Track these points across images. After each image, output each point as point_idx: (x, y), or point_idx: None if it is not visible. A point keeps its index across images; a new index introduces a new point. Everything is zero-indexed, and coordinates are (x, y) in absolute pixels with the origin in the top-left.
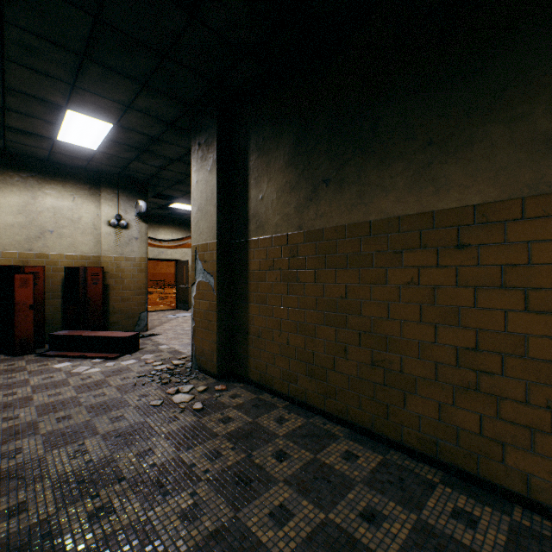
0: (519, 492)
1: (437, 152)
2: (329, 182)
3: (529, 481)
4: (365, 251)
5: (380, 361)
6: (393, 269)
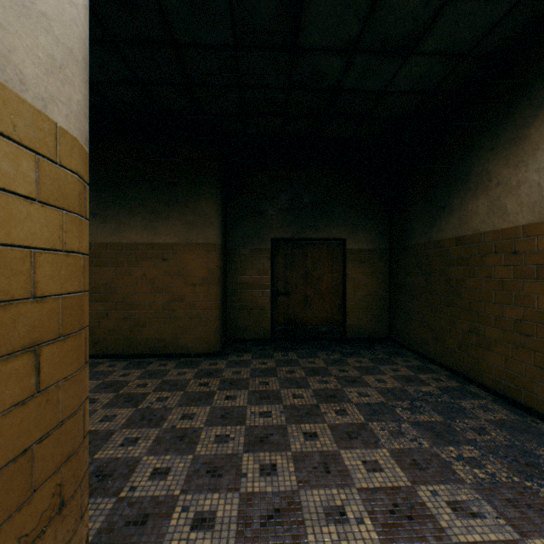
0: (184, 353)
1: (156, 217)
2: (96, 215)
3: (187, 347)
4: (120, 259)
5: (129, 316)
6: (136, 269)
